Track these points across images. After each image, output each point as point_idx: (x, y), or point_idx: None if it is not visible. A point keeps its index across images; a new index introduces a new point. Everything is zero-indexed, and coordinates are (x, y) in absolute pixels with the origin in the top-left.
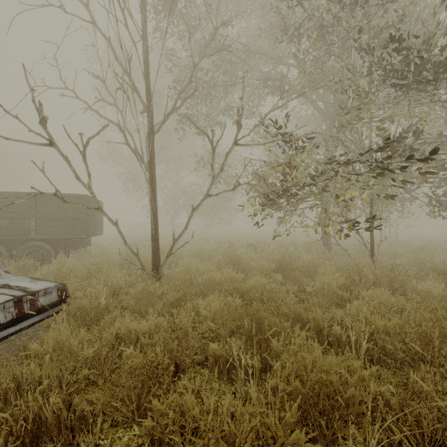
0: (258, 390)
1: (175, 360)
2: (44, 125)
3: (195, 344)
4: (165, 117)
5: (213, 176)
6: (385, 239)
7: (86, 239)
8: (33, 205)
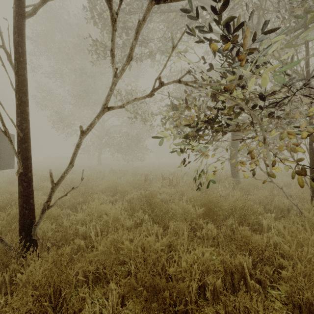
0: None
1: None
2: None
3: None
4: None
5: (114, 72)
6: None
7: None
8: None
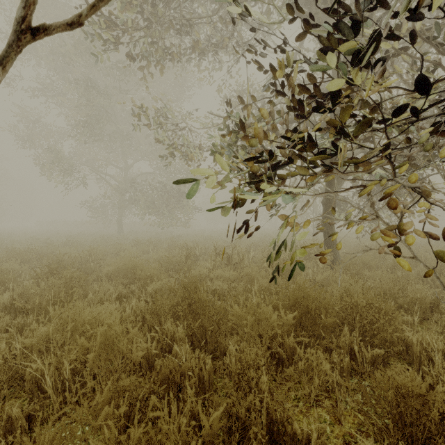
0: None
1: None
2: None
3: None
4: None
5: None
6: None
7: None
8: None
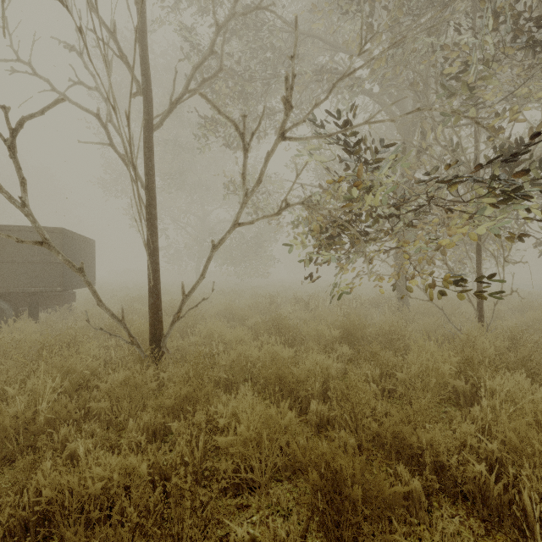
0: None
1: None
2: None
3: (197, 541)
4: (171, 104)
5: (245, 192)
6: (511, 293)
7: (69, 292)
8: None
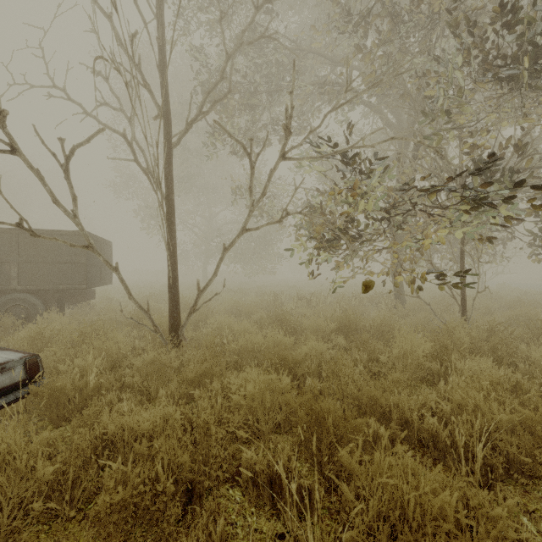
0: (320, 537)
1: (188, 480)
2: (1, 122)
3: (221, 453)
4: (187, 125)
5: (252, 203)
6: (484, 289)
7: (89, 290)
8: (15, 245)
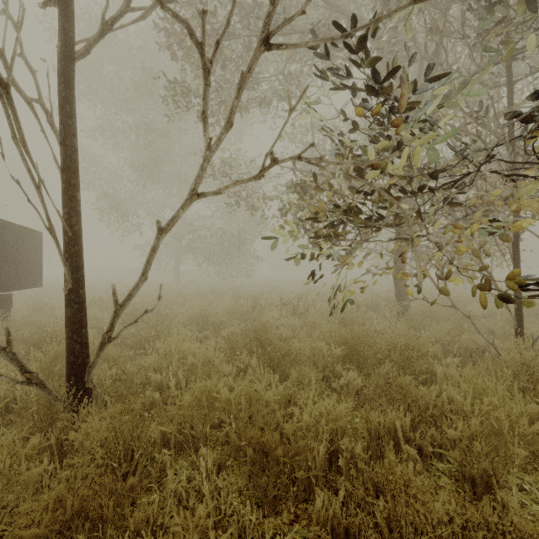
0: None
1: None
2: None
3: None
4: (103, 24)
5: (207, 144)
6: None
7: (3, 295)
8: None
